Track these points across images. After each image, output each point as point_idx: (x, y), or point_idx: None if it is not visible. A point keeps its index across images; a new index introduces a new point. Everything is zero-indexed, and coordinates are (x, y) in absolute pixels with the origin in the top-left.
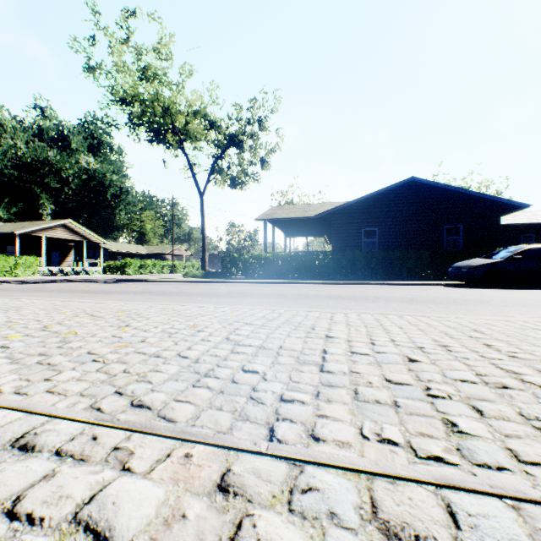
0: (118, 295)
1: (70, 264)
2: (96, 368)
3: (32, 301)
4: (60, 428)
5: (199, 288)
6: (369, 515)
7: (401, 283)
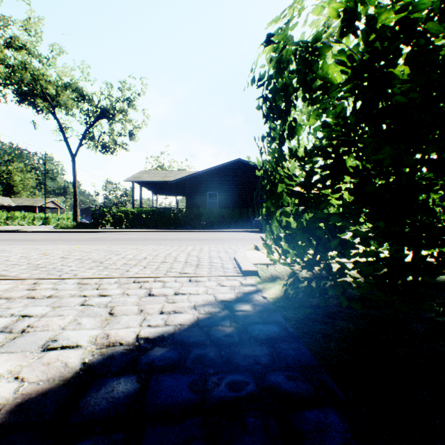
0: None
1: None
2: None
3: None
4: None
5: (65, 236)
6: (77, 282)
7: (225, 231)
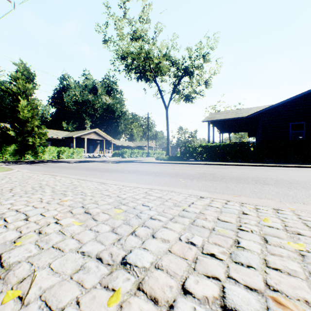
0: (118, 174)
1: (97, 152)
2: None
3: (61, 178)
4: None
5: (171, 168)
6: None
7: None
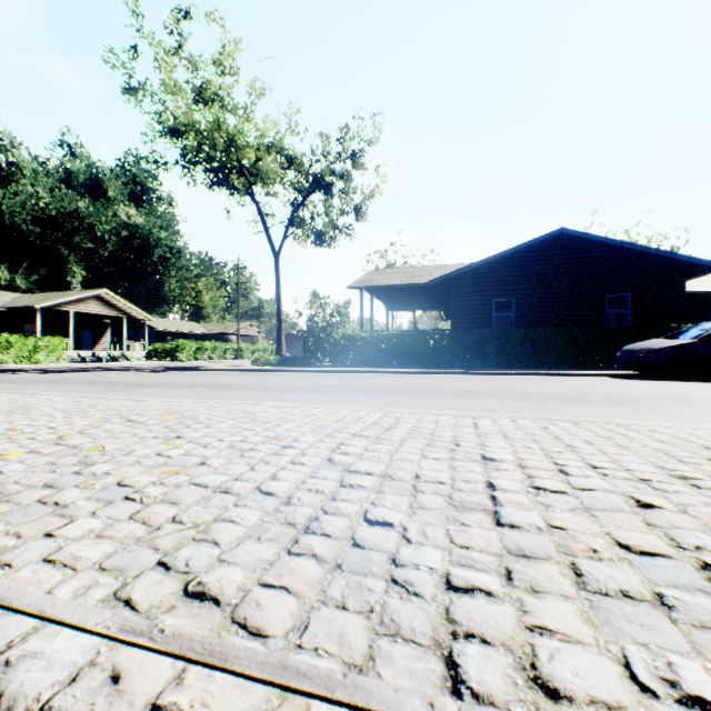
0: (167, 389)
1: (106, 347)
2: (129, 514)
3: (50, 397)
4: (54, 650)
5: (274, 380)
6: None
7: (550, 373)
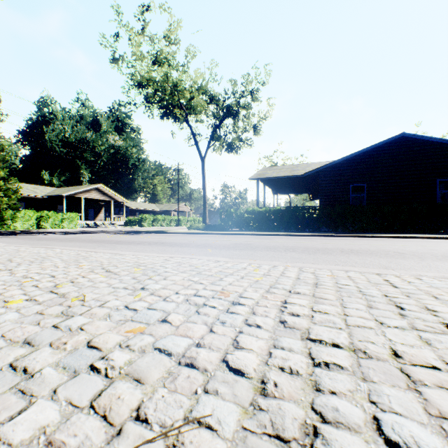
0: (135, 246)
1: (101, 218)
2: (89, 397)
3: (62, 251)
4: None
5: (204, 239)
6: None
7: (399, 236)
